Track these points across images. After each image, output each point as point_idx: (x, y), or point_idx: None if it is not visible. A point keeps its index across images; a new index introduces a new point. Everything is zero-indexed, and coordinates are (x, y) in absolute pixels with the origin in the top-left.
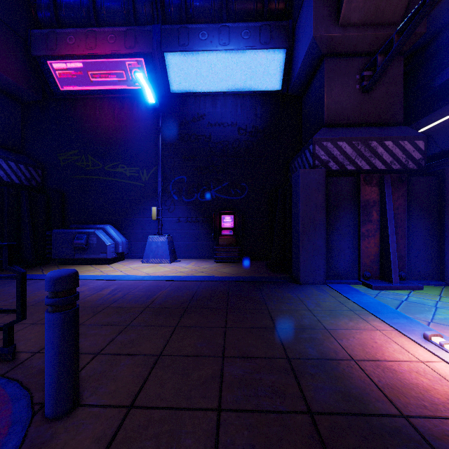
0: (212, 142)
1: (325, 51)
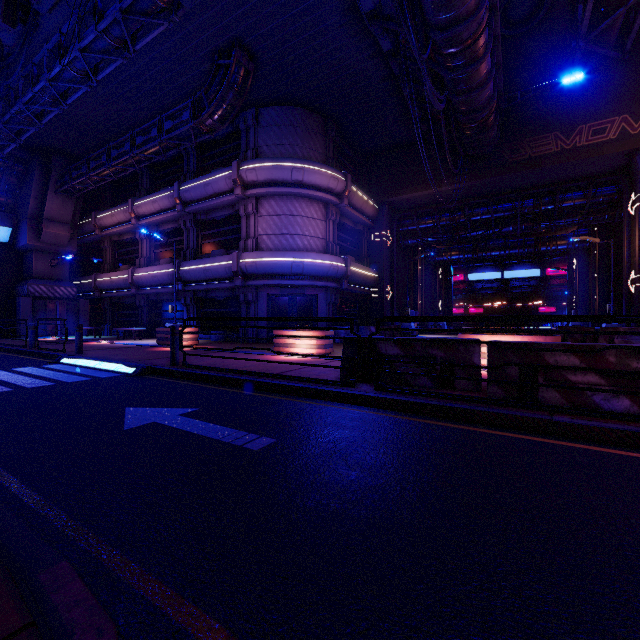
0: None
1: (34, 249)
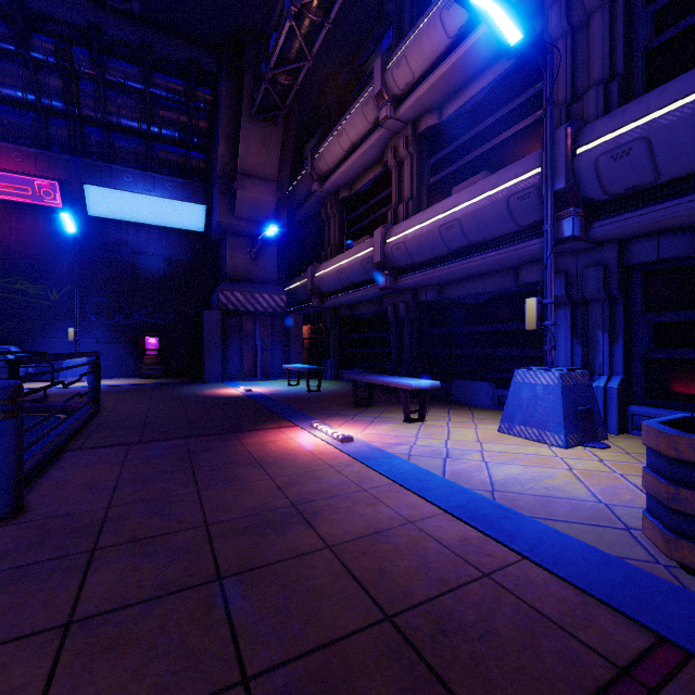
0: (136, 268)
1: (227, 230)
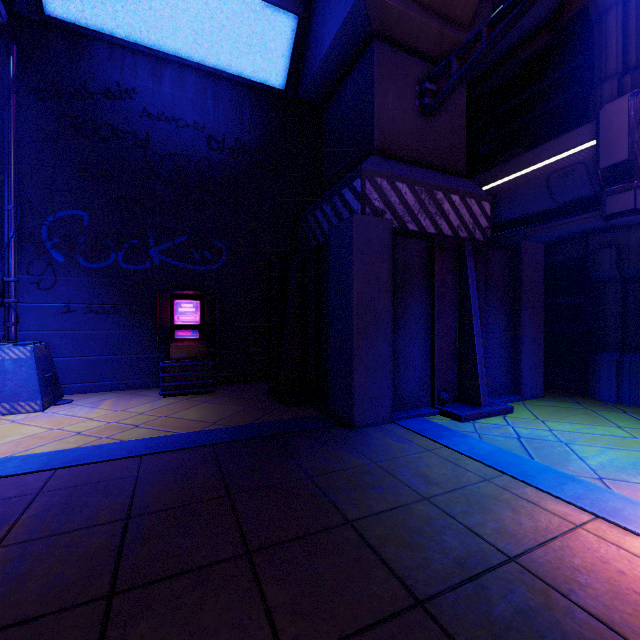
0: (152, 150)
1: (376, 27)
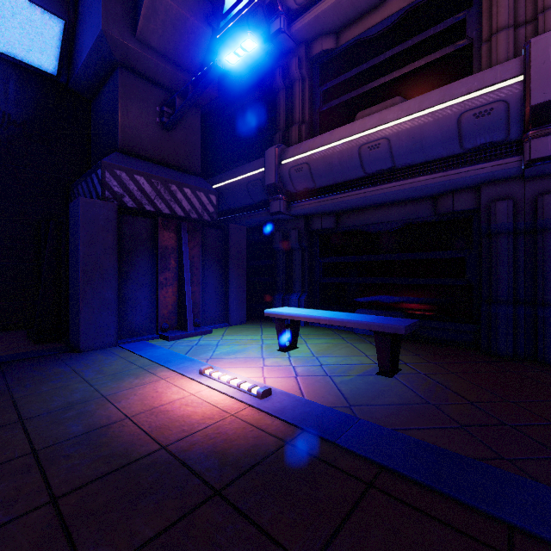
0: None
1: (119, 58)
